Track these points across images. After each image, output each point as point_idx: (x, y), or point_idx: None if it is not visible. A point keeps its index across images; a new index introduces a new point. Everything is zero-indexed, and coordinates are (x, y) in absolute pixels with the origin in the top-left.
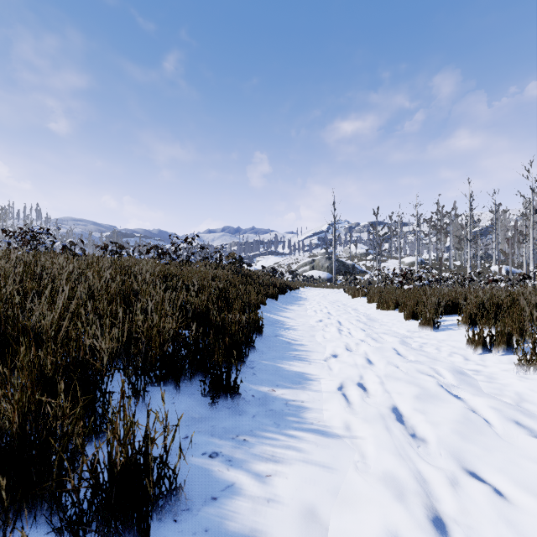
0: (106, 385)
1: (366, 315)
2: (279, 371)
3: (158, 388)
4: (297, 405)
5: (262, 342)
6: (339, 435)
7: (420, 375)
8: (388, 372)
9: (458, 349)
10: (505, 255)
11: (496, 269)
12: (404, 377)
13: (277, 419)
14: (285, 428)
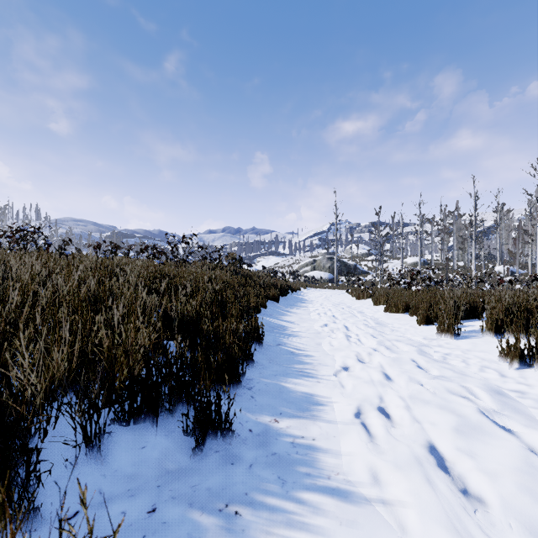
0: (43, 431)
1: (374, 318)
2: (283, 392)
3: (126, 424)
4: (307, 445)
5: (262, 353)
6: (368, 500)
7: (455, 399)
8: (415, 395)
9: (489, 362)
10: (512, 255)
11: (500, 270)
12: (436, 403)
13: (281, 470)
14: (293, 487)
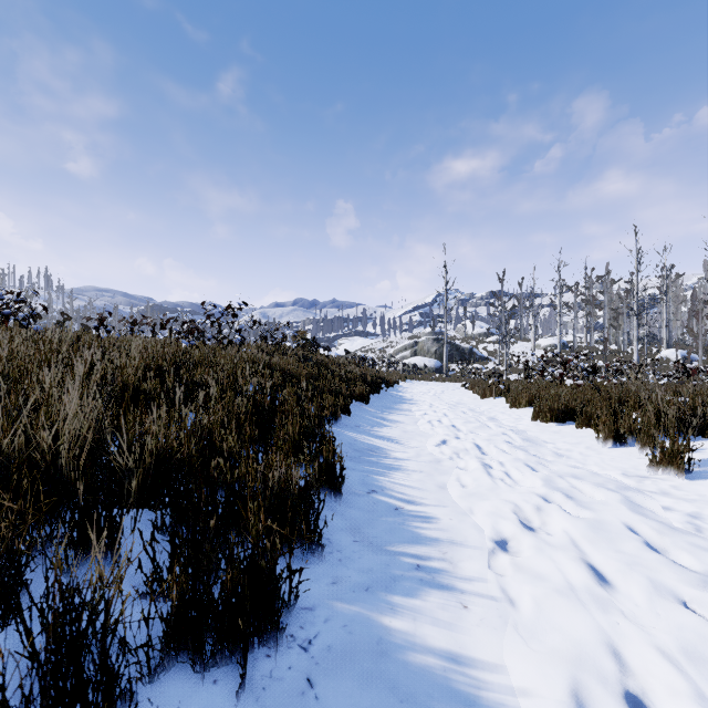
0: None
1: (520, 432)
2: (387, 655)
3: None
4: None
5: (340, 514)
6: None
7: None
8: None
9: None
10: (693, 335)
11: (668, 355)
12: None
13: None
14: None
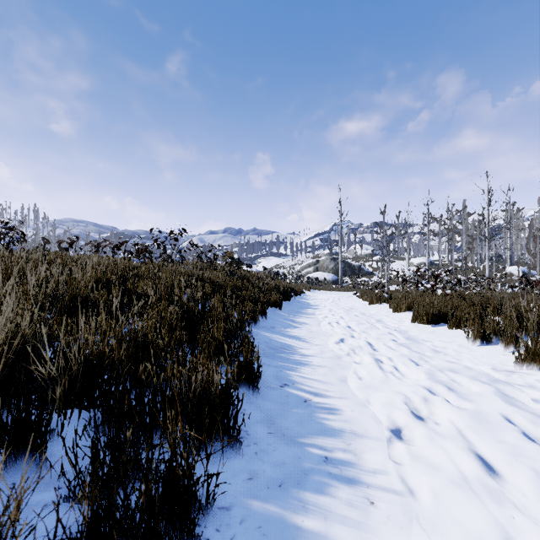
0: None
1: (403, 332)
2: None
3: None
4: None
5: (257, 406)
6: None
7: None
8: None
9: None
10: (532, 255)
11: (511, 271)
12: None
13: None
14: None
